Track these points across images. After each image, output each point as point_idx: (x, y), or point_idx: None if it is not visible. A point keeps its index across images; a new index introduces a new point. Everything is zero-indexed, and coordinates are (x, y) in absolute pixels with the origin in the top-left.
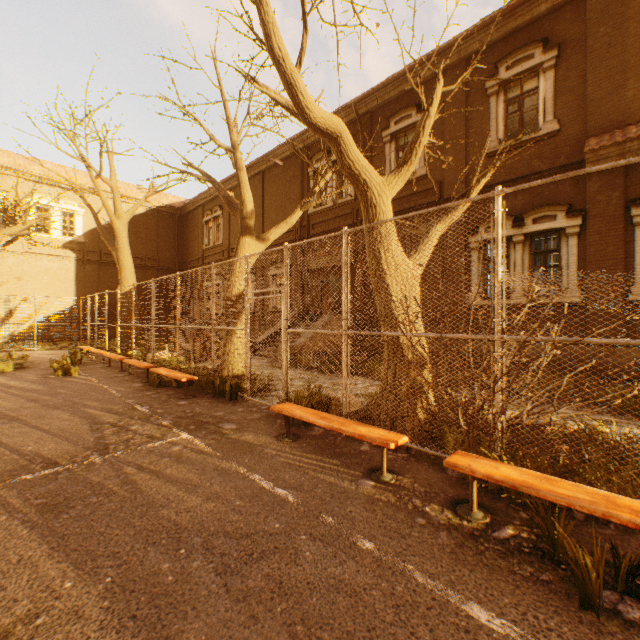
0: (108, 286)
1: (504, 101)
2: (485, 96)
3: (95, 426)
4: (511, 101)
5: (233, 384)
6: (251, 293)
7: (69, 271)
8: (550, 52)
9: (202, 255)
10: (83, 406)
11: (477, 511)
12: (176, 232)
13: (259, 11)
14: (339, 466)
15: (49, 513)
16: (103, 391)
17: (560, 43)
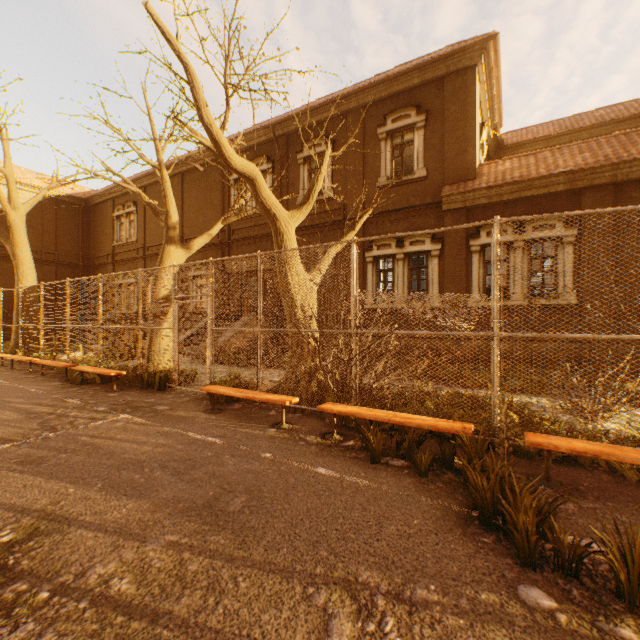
0: None
1: (391, 146)
2: (377, 140)
3: (32, 415)
4: (396, 147)
5: (162, 376)
6: None
7: None
8: (421, 116)
9: (112, 251)
10: (7, 402)
11: (336, 435)
12: (80, 225)
13: (193, 91)
14: (253, 423)
15: (30, 465)
16: (21, 390)
17: (428, 110)
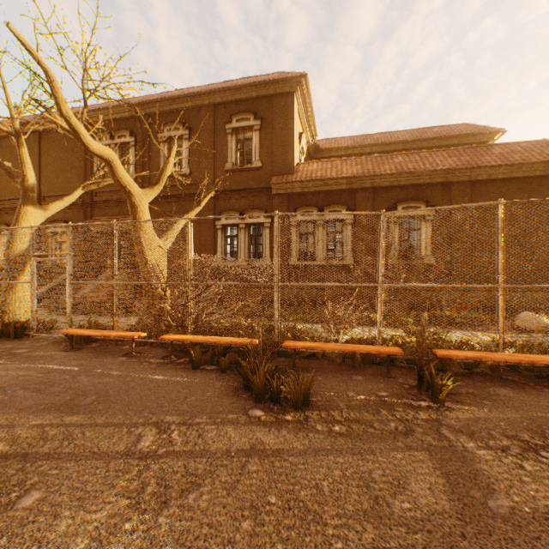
0: None
1: (236, 140)
2: (226, 133)
3: None
4: (239, 141)
5: (19, 325)
6: None
7: None
8: (258, 121)
9: None
10: None
11: (173, 357)
12: None
13: (52, 90)
14: (108, 355)
15: None
16: None
17: (262, 118)
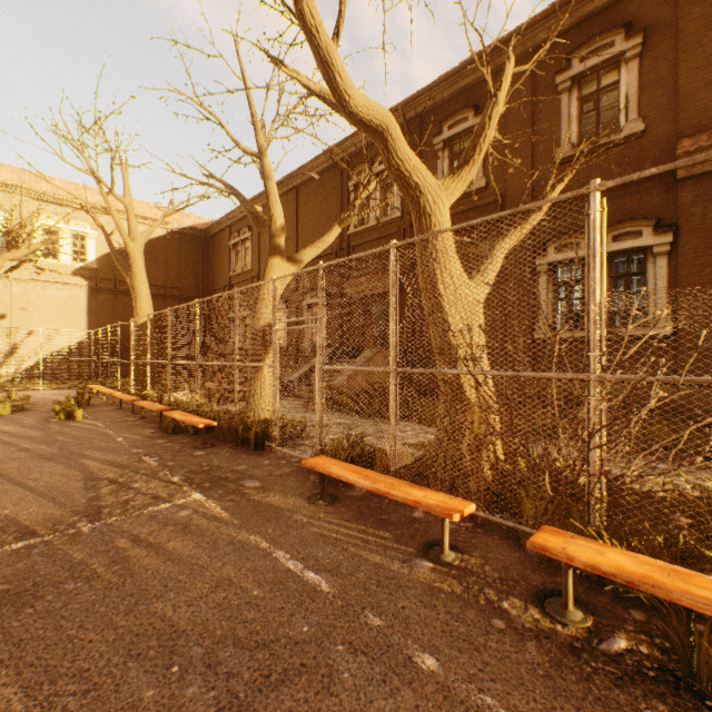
0: (124, 318)
1: (578, 98)
2: (555, 93)
3: (91, 483)
4: (586, 98)
5: (259, 431)
6: (283, 325)
7: (80, 301)
8: (634, 39)
9: (229, 283)
10: (81, 457)
11: (574, 610)
12: (200, 257)
13: None
14: (387, 540)
15: (9, 606)
16: (108, 438)
17: (646, 28)
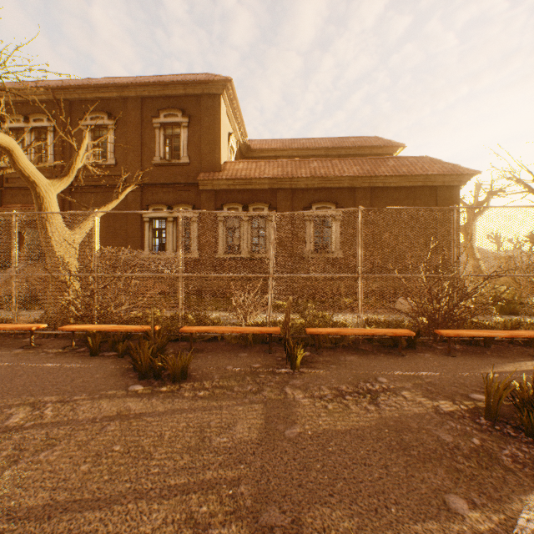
0: None
1: (164, 135)
2: (153, 127)
3: None
4: (168, 136)
5: None
6: None
7: None
8: (186, 118)
9: None
10: None
11: (75, 346)
12: None
13: None
14: (3, 348)
15: None
16: None
17: (191, 115)
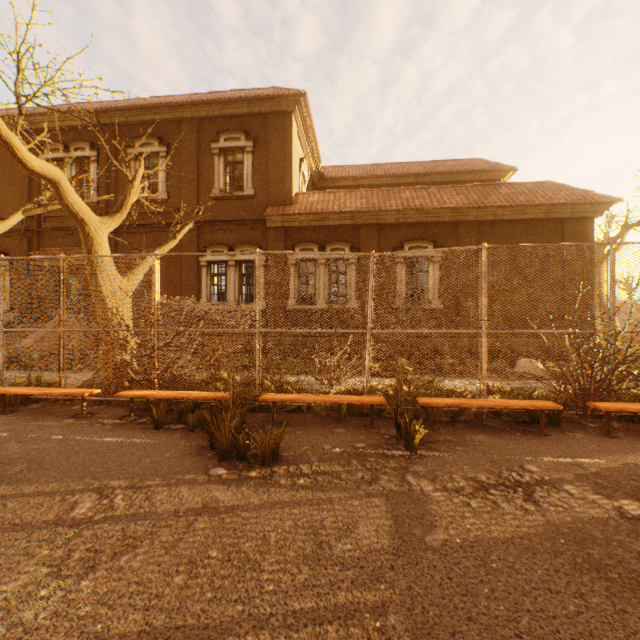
0: None
1: (224, 162)
2: (212, 153)
3: None
4: (229, 164)
5: None
6: None
7: None
8: (250, 142)
9: None
10: None
11: (134, 416)
12: None
13: None
14: (51, 417)
15: None
16: None
17: (256, 138)
